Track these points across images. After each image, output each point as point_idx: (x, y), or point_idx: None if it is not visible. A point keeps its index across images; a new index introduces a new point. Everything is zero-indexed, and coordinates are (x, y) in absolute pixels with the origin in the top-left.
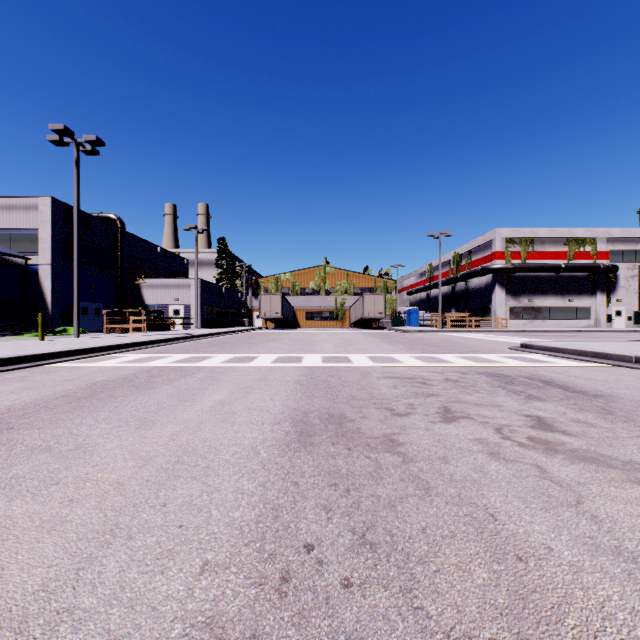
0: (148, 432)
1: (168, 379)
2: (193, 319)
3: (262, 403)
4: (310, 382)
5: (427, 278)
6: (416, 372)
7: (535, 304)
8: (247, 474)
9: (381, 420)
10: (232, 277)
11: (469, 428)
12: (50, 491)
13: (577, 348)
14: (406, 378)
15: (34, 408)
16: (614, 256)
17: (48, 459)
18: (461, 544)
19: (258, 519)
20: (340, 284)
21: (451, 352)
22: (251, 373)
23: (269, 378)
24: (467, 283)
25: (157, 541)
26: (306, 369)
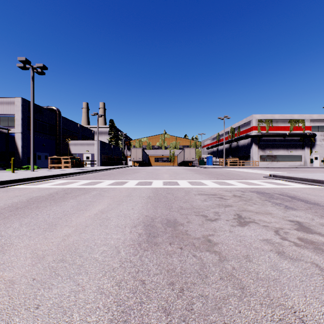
0: (50, 234)
1: (74, 195)
2: (96, 161)
3: (126, 211)
4: (156, 197)
5: (217, 140)
6: (216, 191)
7: (273, 153)
8: (108, 272)
9: (200, 224)
10: (117, 140)
11: (257, 230)
12: None
13: (302, 177)
14: (211, 195)
15: None
16: (314, 129)
17: None
18: None
19: None
20: (172, 143)
21: (232, 179)
22: (123, 191)
23: (132, 195)
24: (237, 143)
25: None
26: (154, 189)
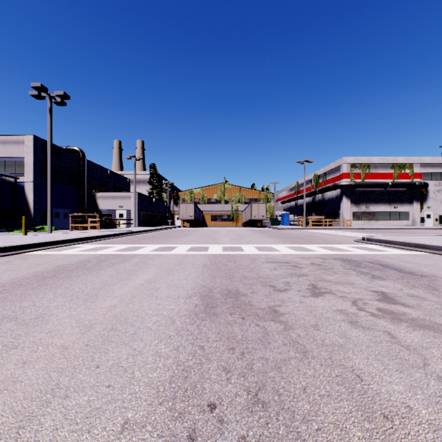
0: (92, 304)
1: (111, 263)
2: (132, 220)
3: (178, 281)
4: (214, 265)
5: (295, 192)
6: (290, 258)
7: (370, 210)
8: (164, 339)
9: (266, 295)
10: (160, 191)
11: (332, 301)
12: (9, 354)
13: (403, 241)
14: (283, 262)
15: (10, 285)
16: (425, 176)
17: (13, 327)
18: (336, 403)
19: (171, 379)
20: (235, 196)
21: (313, 243)
22: (171, 259)
23: (184, 262)
24: (323, 195)
25: (88, 400)
26: (211, 256)
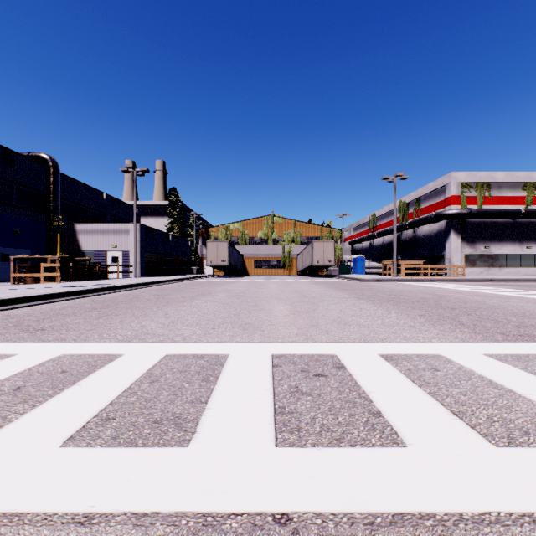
0: None
1: None
2: (132, 267)
3: None
4: None
5: (370, 228)
6: None
7: (492, 251)
8: None
9: None
10: (183, 226)
11: None
12: None
13: None
14: None
15: None
16: None
17: None
18: None
19: None
20: (287, 233)
21: None
22: None
23: None
24: (415, 231)
25: None
26: None
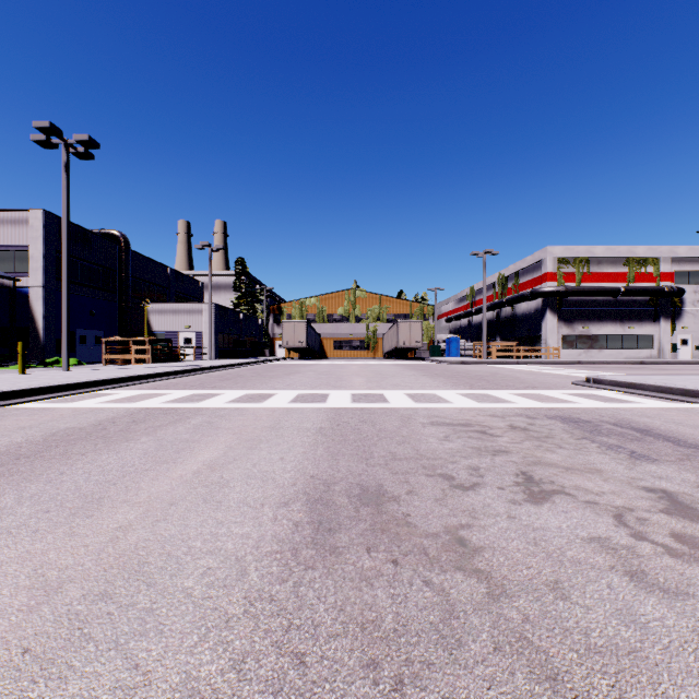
0: (84, 523)
1: (153, 426)
2: (206, 349)
3: (268, 466)
4: (336, 431)
5: (468, 303)
6: (470, 416)
7: (591, 332)
8: (214, 631)
9: (438, 498)
10: (252, 302)
11: (573, 514)
12: None
13: (660, 384)
14: (459, 425)
15: None
16: (679, 278)
17: None
18: None
19: None
20: (372, 310)
21: (505, 388)
22: (261, 417)
23: (283, 425)
24: (514, 308)
25: None
26: (331, 411)
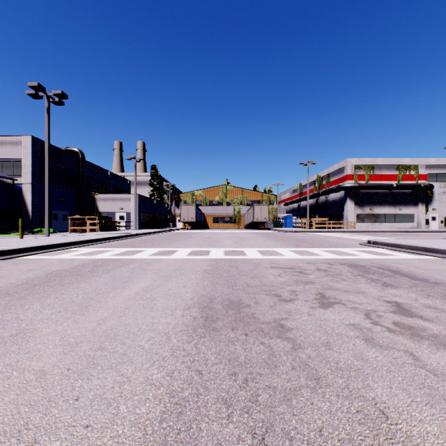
0: (81, 317)
1: (107, 269)
2: (133, 222)
3: (177, 290)
4: (215, 271)
5: (298, 193)
6: (294, 263)
7: (375, 212)
8: (157, 362)
9: (271, 306)
10: (161, 193)
11: (343, 313)
12: None
13: (411, 244)
14: (287, 268)
15: None
16: (431, 178)
17: None
18: None
19: (162, 417)
20: (237, 198)
21: (318, 247)
22: (171, 264)
23: (184, 268)
24: (326, 197)
25: None
26: (212, 260)
